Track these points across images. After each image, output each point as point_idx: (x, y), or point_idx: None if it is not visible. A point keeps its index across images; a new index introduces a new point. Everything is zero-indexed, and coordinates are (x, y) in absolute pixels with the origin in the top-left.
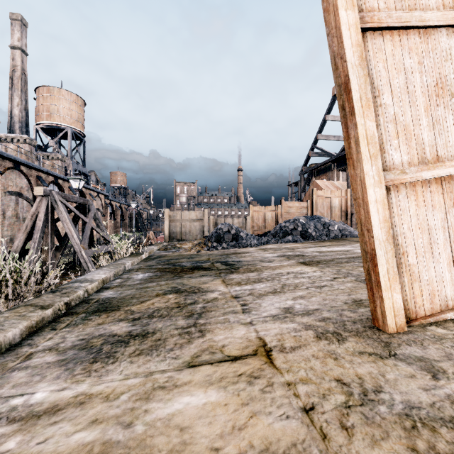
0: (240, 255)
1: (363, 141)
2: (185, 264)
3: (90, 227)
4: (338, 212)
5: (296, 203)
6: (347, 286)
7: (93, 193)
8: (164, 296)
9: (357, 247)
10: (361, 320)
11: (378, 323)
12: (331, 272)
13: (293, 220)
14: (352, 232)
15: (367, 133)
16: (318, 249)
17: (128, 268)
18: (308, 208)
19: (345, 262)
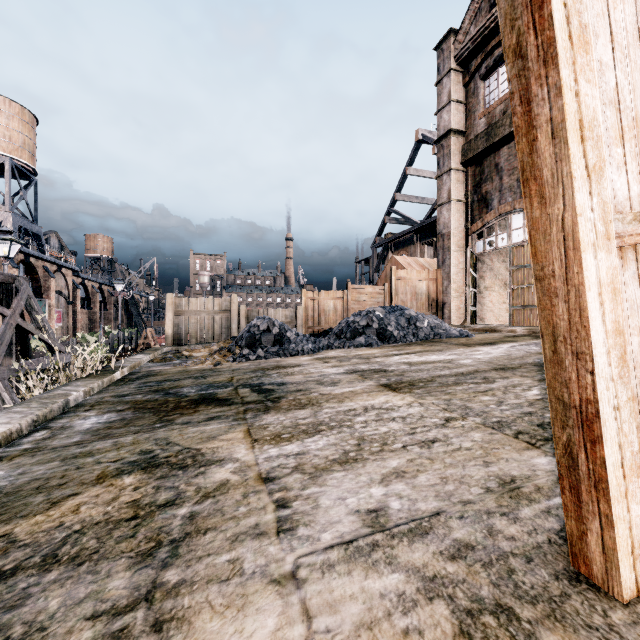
0: (285, 370)
1: (574, 131)
2: (187, 390)
3: (14, 324)
4: (426, 301)
5: (369, 288)
6: (475, 439)
7: (50, 266)
8: (114, 482)
9: (461, 355)
10: (539, 549)
11: (589, 568)
12: (437, 405)
13: (366, 313)
14: (449, 330)
15: (581, 112)
16: (405, 358)
17: (75, 402)
18: (386, 295)
19: (454, 384)
